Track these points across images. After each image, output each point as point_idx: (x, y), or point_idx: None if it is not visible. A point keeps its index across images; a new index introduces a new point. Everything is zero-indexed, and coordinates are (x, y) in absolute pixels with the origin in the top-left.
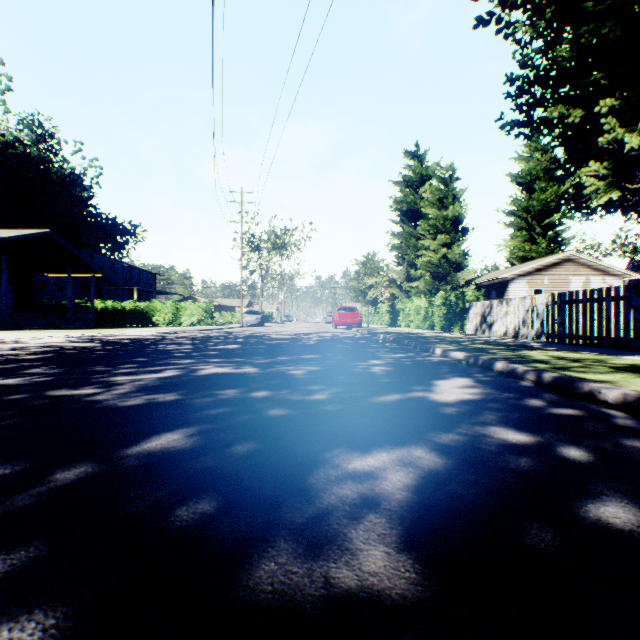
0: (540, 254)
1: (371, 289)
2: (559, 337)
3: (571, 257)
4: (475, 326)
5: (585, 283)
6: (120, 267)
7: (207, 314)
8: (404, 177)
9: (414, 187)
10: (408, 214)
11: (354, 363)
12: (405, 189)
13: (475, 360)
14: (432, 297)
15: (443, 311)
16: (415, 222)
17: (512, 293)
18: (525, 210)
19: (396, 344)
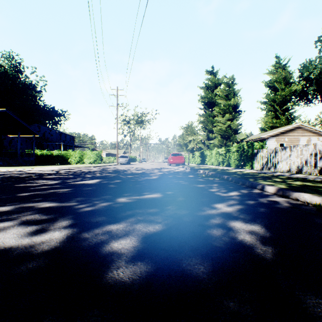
0: (281, 125)
1: (190, 143)
2: None
3: (300, 126)
4: (262, 165)
5: (308, 140)
6: (54, 132)
7: (98, 157)
8: (206, 84)
9: (211, 90)
10: (208, 104)
11: (201, 211)
12: (206, 90)
13: None
14: (229, 147)
15: (237, 155)
16: (212, 108)
17: (267, 146)
18: (273, 101)
19: (217, 178)
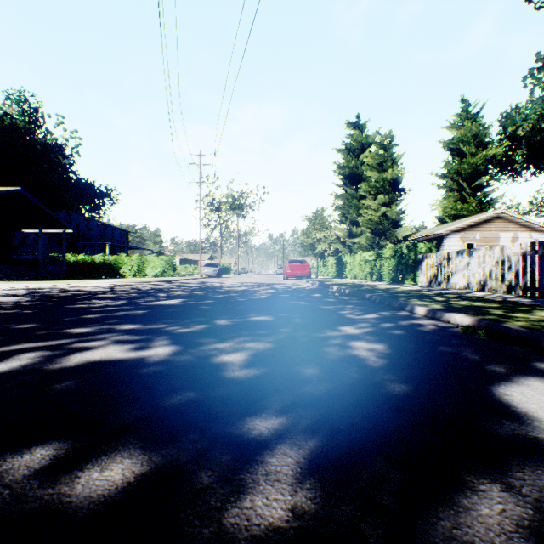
0: (471, 212)
1: (320, 243)
2: (542, 291)
3: (500, 214)
4: (429, 278)
5: (513, 238)
6: (95, 225)
7: (169, 266)
8: (347, 145)
9: (355, 154)
10: (350, 178)
11: (321, 333)
12: (348, 155)
13: (501, 330)
14: (380, 250)
15: (392, 263)
16: (356, 185)
17: (447, 247)
18: (456, 173)
19: (355, 298)
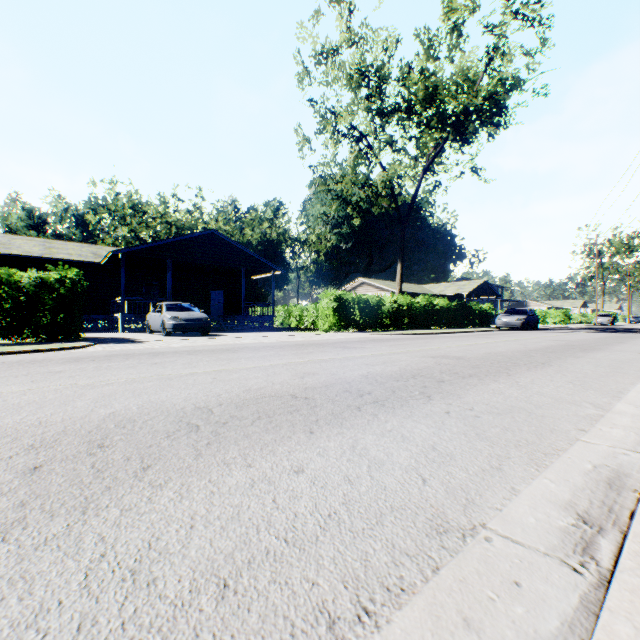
0: None
1: None
2: None
3: None
4: None
5: None
6: None
7: (565, 317)
8: None
9: None
10: None
11: None
12: None
13: None
14: None
15: None
16: None
17: None
18: None
19: None
